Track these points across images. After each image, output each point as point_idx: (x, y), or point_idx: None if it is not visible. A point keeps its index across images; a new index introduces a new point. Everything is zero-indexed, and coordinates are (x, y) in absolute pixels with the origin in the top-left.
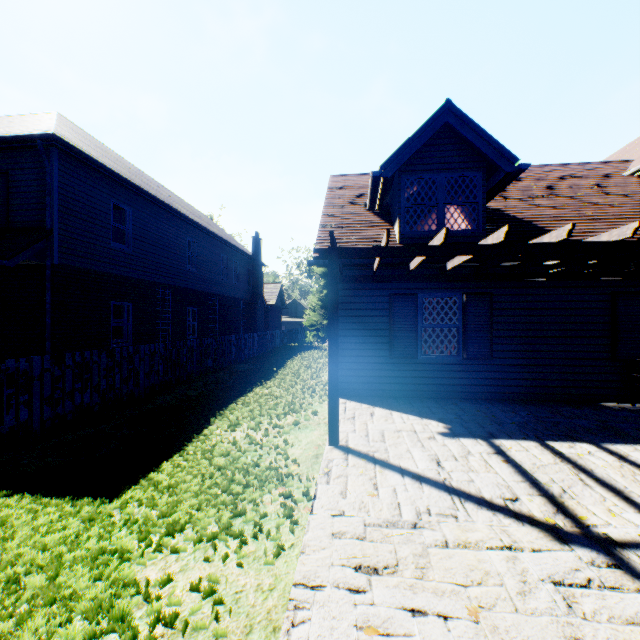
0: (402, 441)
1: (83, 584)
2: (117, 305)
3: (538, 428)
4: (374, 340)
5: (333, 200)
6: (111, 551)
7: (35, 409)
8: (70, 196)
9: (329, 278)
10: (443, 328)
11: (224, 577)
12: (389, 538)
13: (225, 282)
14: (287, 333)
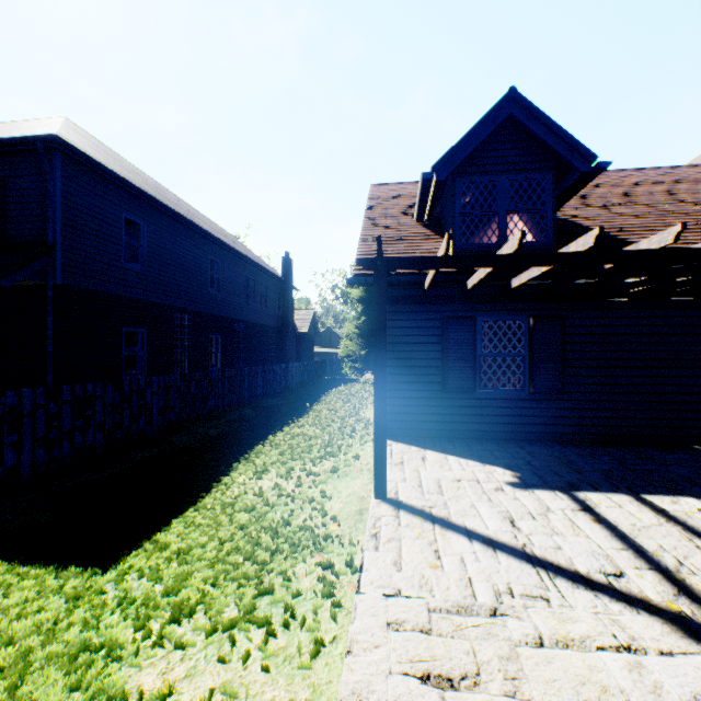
0: (464, 493)
1: (53, 698)
2: (130, 332)
3: (627, 477)
4: (424, 371)
5: (375, 211)
6: (96, 646)
7: (25, 452)
8: (75, 207)
9: (375, 295)
10: (505, 357)
11: (244, 688)
12: (463, 631)
13: (252, 307)
14: (321, 364)
